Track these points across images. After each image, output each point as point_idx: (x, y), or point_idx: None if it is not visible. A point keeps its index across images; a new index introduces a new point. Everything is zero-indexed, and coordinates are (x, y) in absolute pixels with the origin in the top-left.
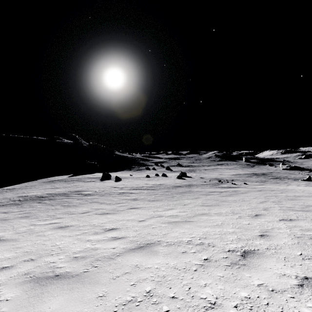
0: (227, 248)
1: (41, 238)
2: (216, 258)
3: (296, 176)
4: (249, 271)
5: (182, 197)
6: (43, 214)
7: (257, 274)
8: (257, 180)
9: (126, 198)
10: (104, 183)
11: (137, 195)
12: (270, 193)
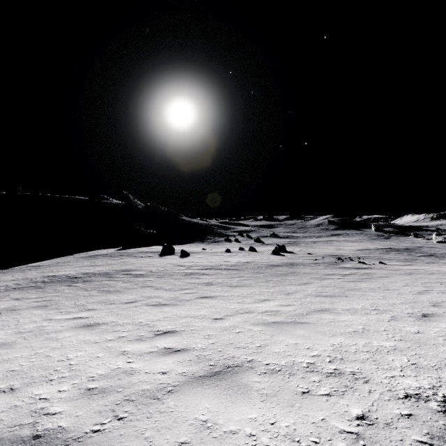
0: (400, 389)
1: (49, 344)
2: (386, 416)
3: None
4: None
5: (282, 281)
6: (69, 302)
7: None
8: (399, 258)
9: (196, 282)
10: (164, 259)
11: (212, 278)
12: (430, 278)
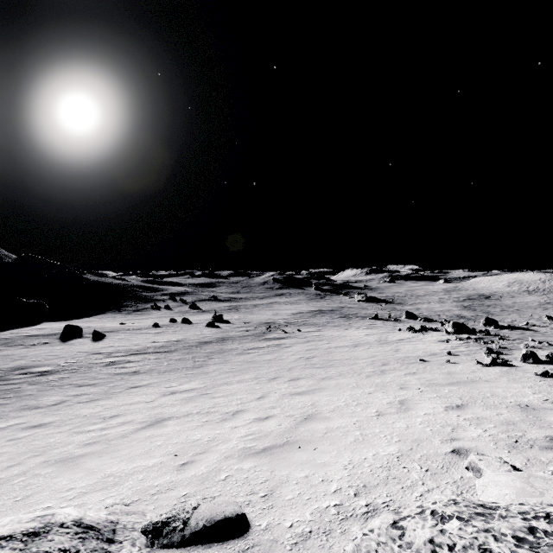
0: (225, 412)
1: (20, 441)
2: (213, 419)
3: (367, 312)
4: (229, 422)
5: (207, 361)
6: None
7: (233, 422)
8: (319, 322)
9: (122, 372)
10: (71, 345)
11: (140, 365)
12: (316, 344)
